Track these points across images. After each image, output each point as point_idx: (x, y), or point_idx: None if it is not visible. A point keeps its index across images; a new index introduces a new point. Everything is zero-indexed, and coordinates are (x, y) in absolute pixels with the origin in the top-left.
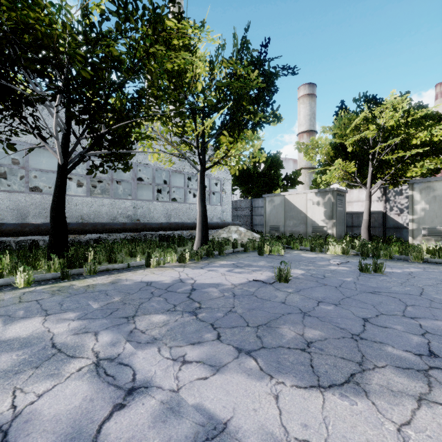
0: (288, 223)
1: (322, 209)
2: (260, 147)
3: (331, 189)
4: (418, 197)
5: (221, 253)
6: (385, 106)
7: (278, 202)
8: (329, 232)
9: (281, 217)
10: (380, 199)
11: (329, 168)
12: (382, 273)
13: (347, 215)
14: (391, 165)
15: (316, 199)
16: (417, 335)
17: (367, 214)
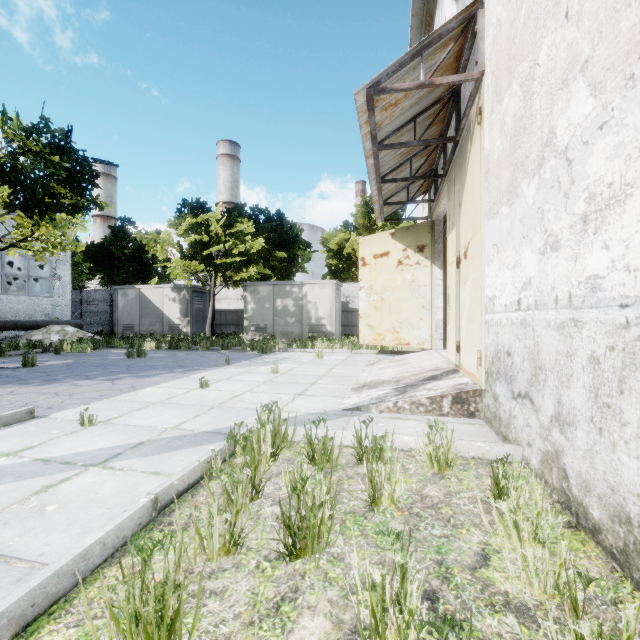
0: (144, 321)
1: (178, 306)
2: (75, 235)
3: (185, 285)
4: (250, 298)
5: (2, 355)
6: (204, 217)
7: (133, 296)
8: (184, 330)
9: (136, 315)
10: (243, 298)
11: (168, 265)
12: (143, 357)
13: (216, 312)
14: (219, 269)
15: (173, 295)
16: (65, 376)
17: (211, 312)
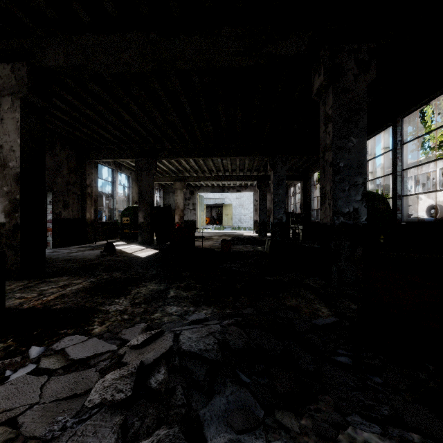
0: None
1: None
2: None
3: None
4: None
5: None
6: None
7: None
8: None
9: None
10: None
11: None
12: None
13: None
14: None
15: None
16: None
17: None
